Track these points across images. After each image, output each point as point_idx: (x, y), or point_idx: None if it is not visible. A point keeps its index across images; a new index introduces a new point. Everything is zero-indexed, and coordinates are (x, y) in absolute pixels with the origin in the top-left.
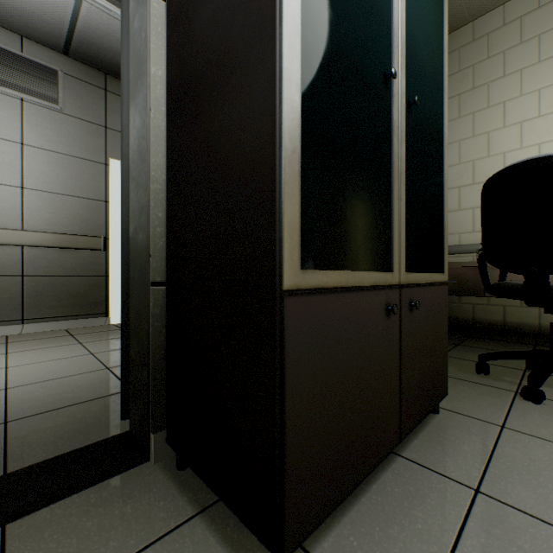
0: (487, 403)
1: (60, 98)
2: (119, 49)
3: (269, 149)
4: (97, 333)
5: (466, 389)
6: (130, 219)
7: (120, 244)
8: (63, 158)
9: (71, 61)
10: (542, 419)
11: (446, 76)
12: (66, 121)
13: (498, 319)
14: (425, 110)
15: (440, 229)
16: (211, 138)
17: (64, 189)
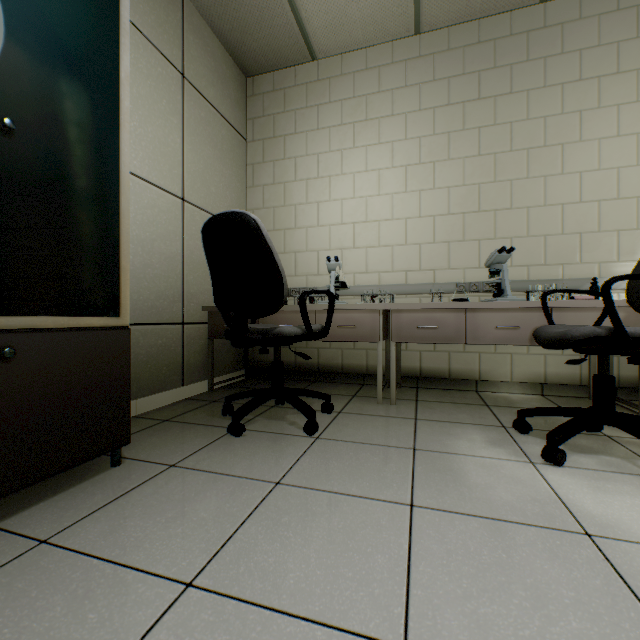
0: (190, 445)
1: None
2: None
3: None
4: None
5: (189, 433)
6: None
7: None
8: None
9: None
10: (222, 450)
11: (128, 111)
12: None
13: (291, 360)
14: (63, 138)
15: (111, 270)
16: None
17: None
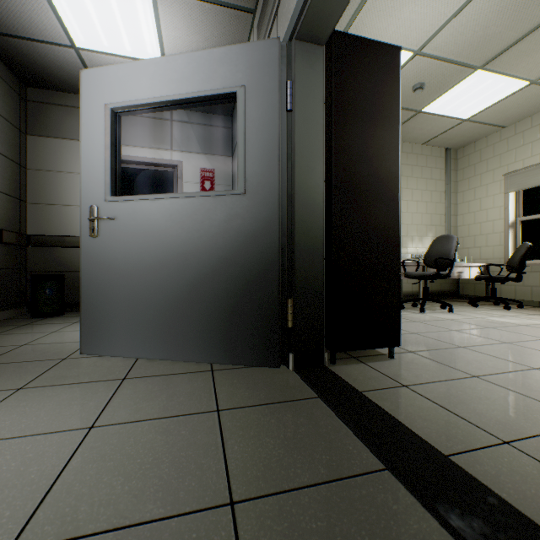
0: None
1: None
2: None
3: (396, 234)
4: None
5: None
6: (296, 234)
7: None
8: None
9: None
10: None
11: None
12: None
13: None
14: None
15: None
16: (370, 218)
17: None
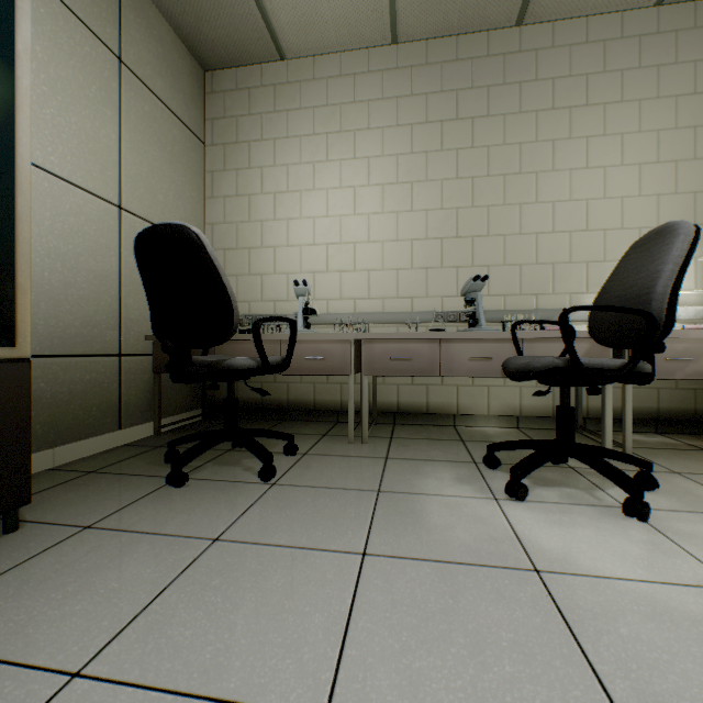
0: (117, 500)
1: None
2: None
3: None
4: None
5: (119, 486)
6: None
7: None
8: None
9: None
10: (156, 505)
11: (27, 92)
12: None
13: (257, 397)
14: None
15: (2, 288)
16: None
17: None
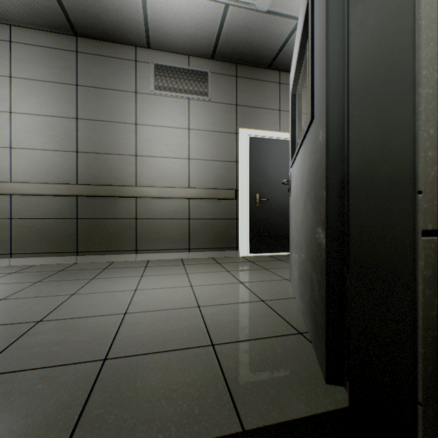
0: None
1: (209, 92)
2: (249, 38)
3: None
4: (234, 263)
5: None
6: (350, 151)
7: (245, 194)
8: (210, 134)
9: (215, 63)
10: None
11: None
12: (212, 107)
13: None
14: None
15: None
16: None
17: (211, 156)
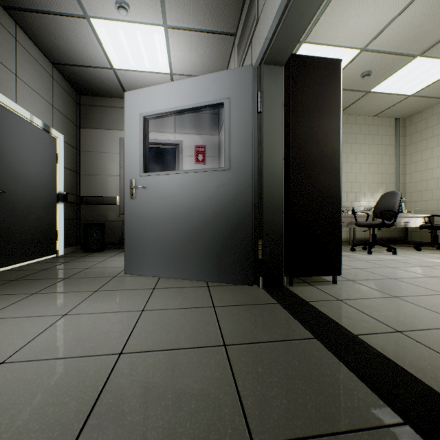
0: None
1: None
2: None
3: (338, 194)
4: None
5: None
6: (264, 196)
7: None
8: None
9: None
10: None
11: None
12: None
13: None
14: None
15: None
16: (317, 183)
17: None
